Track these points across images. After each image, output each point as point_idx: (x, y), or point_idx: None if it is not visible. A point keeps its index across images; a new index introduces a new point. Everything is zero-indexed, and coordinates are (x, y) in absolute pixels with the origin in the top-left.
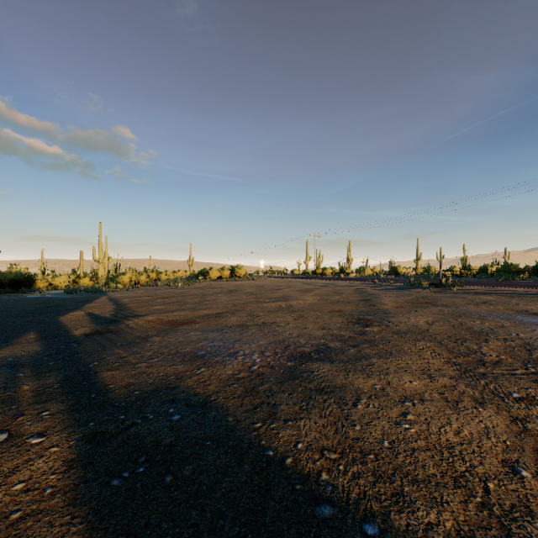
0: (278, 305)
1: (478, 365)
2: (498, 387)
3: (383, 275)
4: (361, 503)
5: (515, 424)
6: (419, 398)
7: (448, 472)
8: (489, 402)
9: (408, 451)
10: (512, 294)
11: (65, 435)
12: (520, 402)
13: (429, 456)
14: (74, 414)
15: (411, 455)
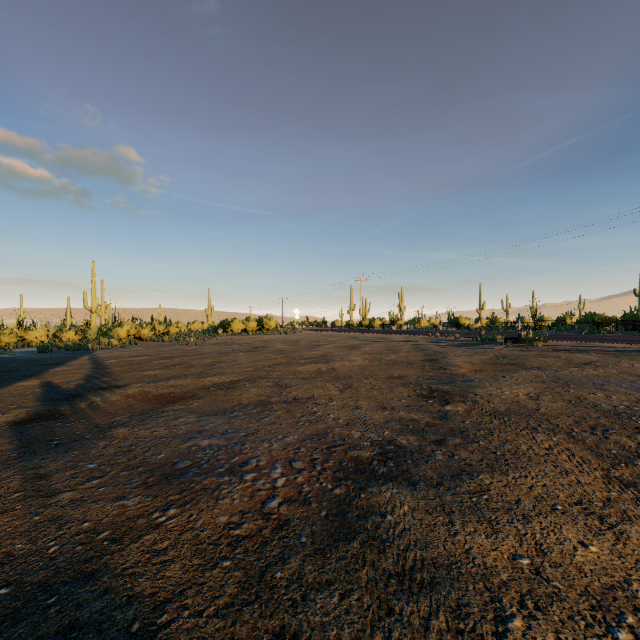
0: (317, 368)
1: None
2: None
3: (443, 327)
4: None
5: None
6: (631, 605)
7: None
8: None
9: None
10: (615, 352)
11: None
12: None
13: None
14: None
15: None
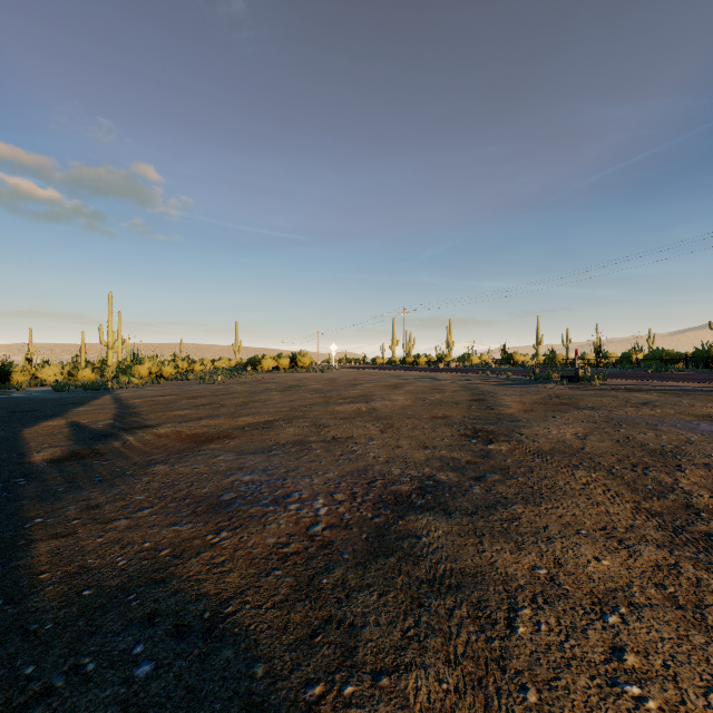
0: (356, 408)
1: (690, 515)
2: None
3: (495, 364)
4: None
5: None
6: (627, 601)
7: None
8: None
9: None
10: (678, 391)
11: None
12: None
13: None
14: None
15: None
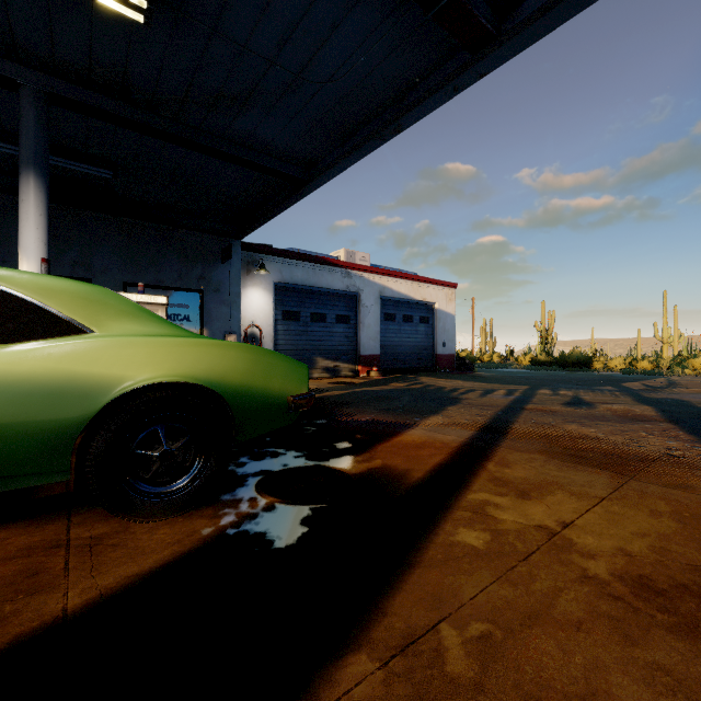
0: None
1: None
2: None
3: None
4: None
5: None
6: None
7: None
8: None
9: None
10: None
11: (631, 398)
12: None
13: None
14: (633, 397)
15: None
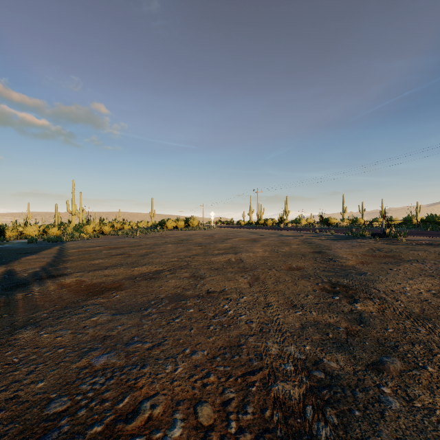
0: (227, 259)
1: None
2: None
3: (318, 225)
4: None
5: None
6: None
7: None
8: None
9: None
10: None
11: None
12: None
13: None
14: None
15: None
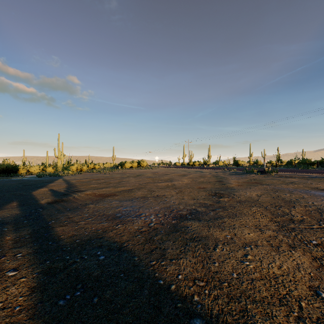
0: (166, 184)
1: (290, 222)
2: (303, 237)
3: (230, 165)
4: (220, 317)
5: (315, 262)
6: (255, 244)
7: (275, 295)
8: (298, 247)
9: (249, 280)
10: (308, 177)
11: (30, 270)
12: (317, 246)
13: (263, 284)
14: (37, 255)
15: (251, 283)
